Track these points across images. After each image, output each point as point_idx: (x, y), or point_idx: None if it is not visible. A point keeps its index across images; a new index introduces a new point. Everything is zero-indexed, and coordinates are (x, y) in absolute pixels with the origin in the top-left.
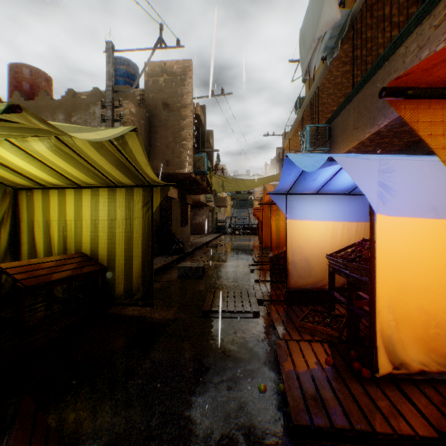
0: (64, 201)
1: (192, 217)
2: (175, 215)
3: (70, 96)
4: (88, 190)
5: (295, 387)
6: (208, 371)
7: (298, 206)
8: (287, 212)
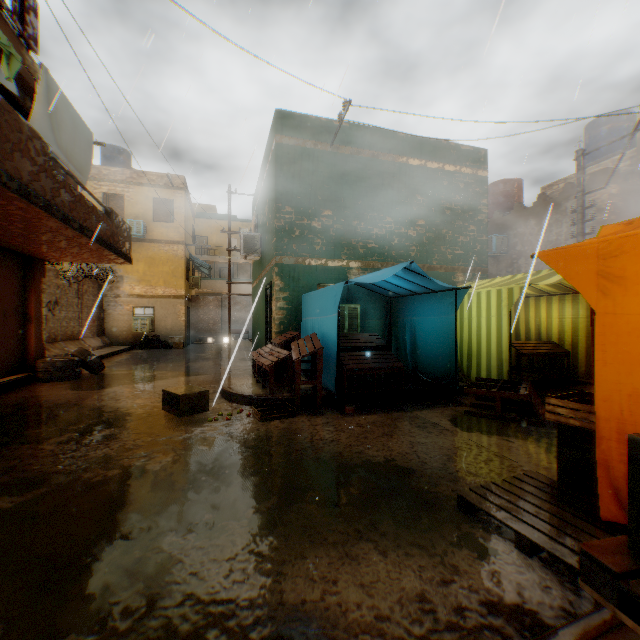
0: (537, 305)
1: None
2: None
3: (540, 200)
4: (555, 297)
5: None
6: None
7: None
8: None
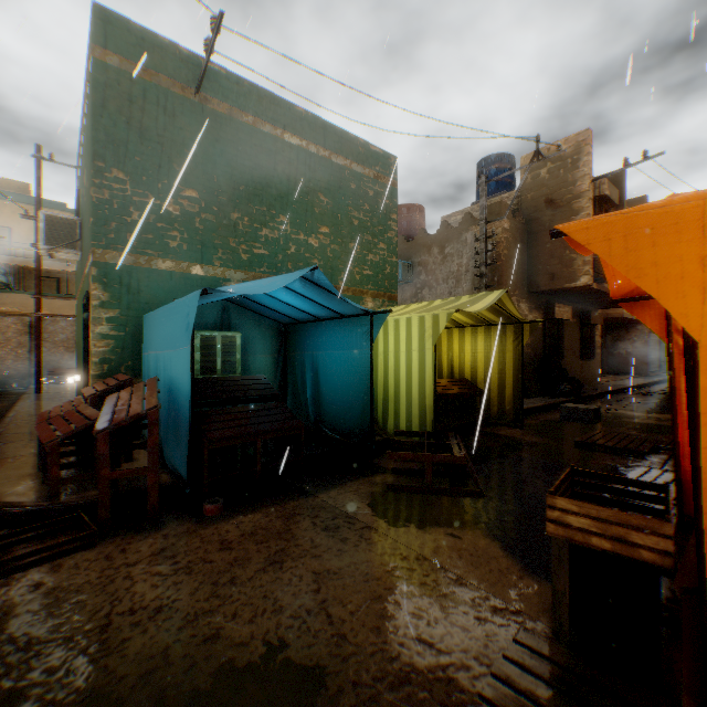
0: (451, 338)
1: (610, 343)
2: (569, 343)
3: (443, 228)
4: (469, 329)
5: None
6: (561, 468)
7: None
8: None
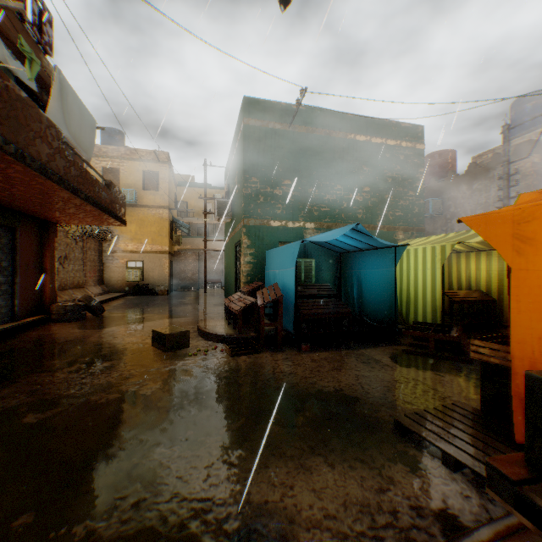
0: (467, 259)
1: None
2: None
3: (470, 169)
4: (483, 252)
5: None
6: None
7: None
8: None
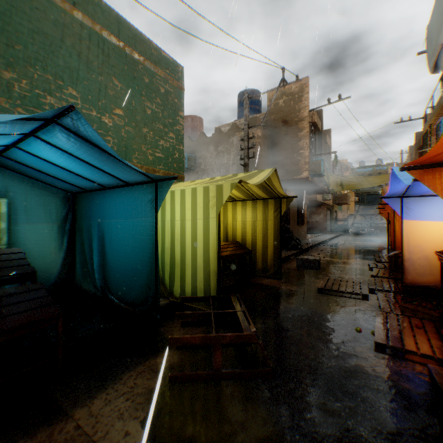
0: (226, 210)
1: (308, 215)
2: (292, 215)
3: (217, 133)
4: (240, 202)
5: (382, 331)
6: (320, 317)
7: (415, 207)
8: (402, 214)
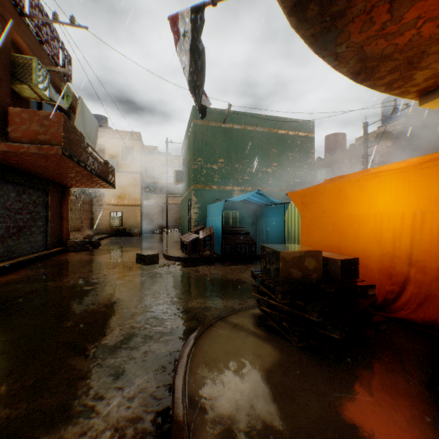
0: None
1: None
2: None
3: (350, 148)
4: None
5: None
6: None
7: None
8: None
